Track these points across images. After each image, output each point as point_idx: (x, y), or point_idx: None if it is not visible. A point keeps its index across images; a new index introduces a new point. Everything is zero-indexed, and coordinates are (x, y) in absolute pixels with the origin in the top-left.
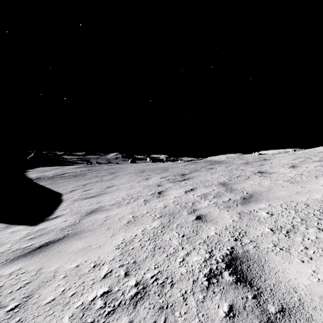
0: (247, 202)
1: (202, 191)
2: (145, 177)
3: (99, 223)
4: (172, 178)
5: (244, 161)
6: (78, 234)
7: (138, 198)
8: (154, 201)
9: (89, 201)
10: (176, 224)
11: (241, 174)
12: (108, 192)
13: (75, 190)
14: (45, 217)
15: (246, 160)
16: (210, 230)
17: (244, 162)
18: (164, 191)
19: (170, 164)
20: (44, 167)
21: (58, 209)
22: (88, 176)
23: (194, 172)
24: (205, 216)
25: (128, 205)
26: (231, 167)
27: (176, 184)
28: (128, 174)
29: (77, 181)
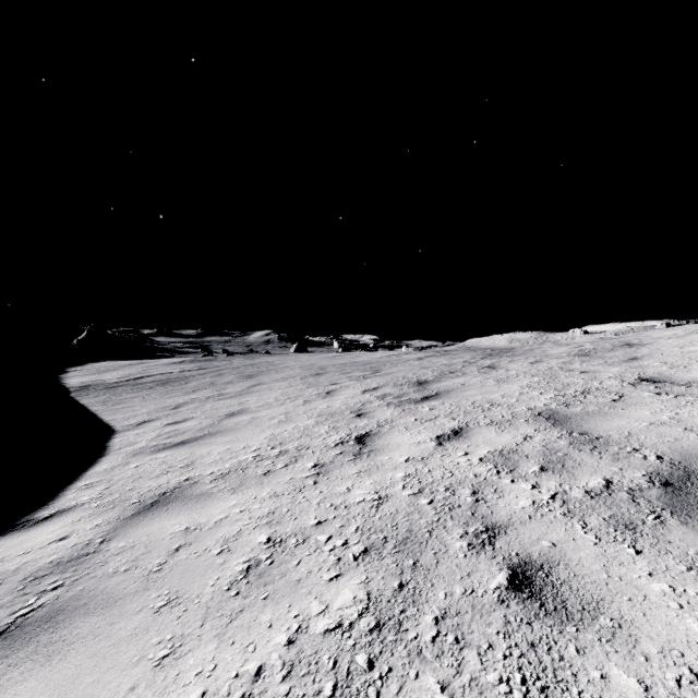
0: (695, 505)
1: (490, 440)
2: (325, 388)
3: (152, 565)
4: (394, 392)
5: (571, 348)
6: (57, 625)
7: (297, 456)
8: (343, 472)
9: (169, 457)
10: (434, 617)
11: (590, 386)
12: (225, 429)
13: (150, 421)
14: (25, 514)
15: (577, 347)
16: (620, 697)
17: (574, 352)
18: (375, 434)
19: (386, 355)
20: (105, 362)
21: (78, 481)
22: (192, 383)
23: (448, 378)
24: (549, 575)
25: (265, 481)
26: (546, 364)
27: (406, 411)
28: (286, 379)
29: (164, 397)
